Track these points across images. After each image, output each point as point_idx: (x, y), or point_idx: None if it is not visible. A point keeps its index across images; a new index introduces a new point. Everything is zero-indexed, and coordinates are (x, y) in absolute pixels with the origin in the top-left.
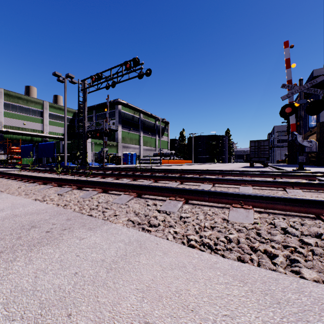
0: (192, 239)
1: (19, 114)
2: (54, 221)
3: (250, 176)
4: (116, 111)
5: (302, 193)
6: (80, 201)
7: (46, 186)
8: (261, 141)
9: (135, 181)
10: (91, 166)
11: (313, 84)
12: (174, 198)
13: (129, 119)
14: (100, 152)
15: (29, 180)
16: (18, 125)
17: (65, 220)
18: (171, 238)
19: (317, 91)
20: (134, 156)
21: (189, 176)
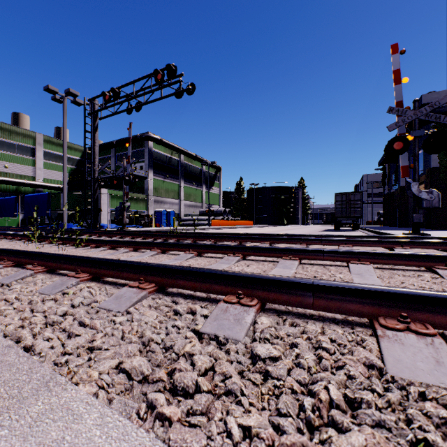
0: None
1: None
2: None
3: (351, 244)
4: (145, 149)
5: None
6: (33, 302)
7: None
8: (350, 194)
9: (164, 255)
10: (104, 230)
11: (434, 108)
12: (236, 299)
13: (164, 162)
14: (118, 208)
15: None
16: None
17: None
18: None
19: (439, 118)
20: (171, 215)
21: (256, 246)
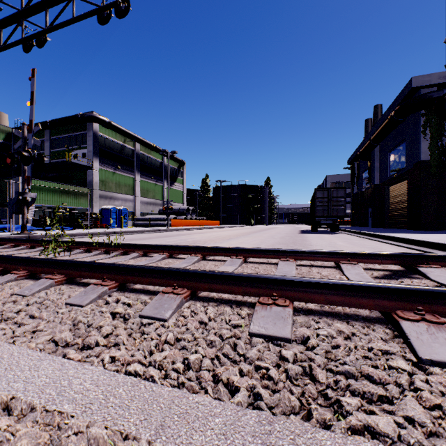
0: None
1: None
2: None
3: None
4: (89, 133)
5: None
6: None
7: None
8: (333, 189)
9: None
10: None
11: None
12: None
13: (115, 150)
14: (13, 200)
15: None
16: None
17: None
18: None
19: None
20: (123, 214)
21: None
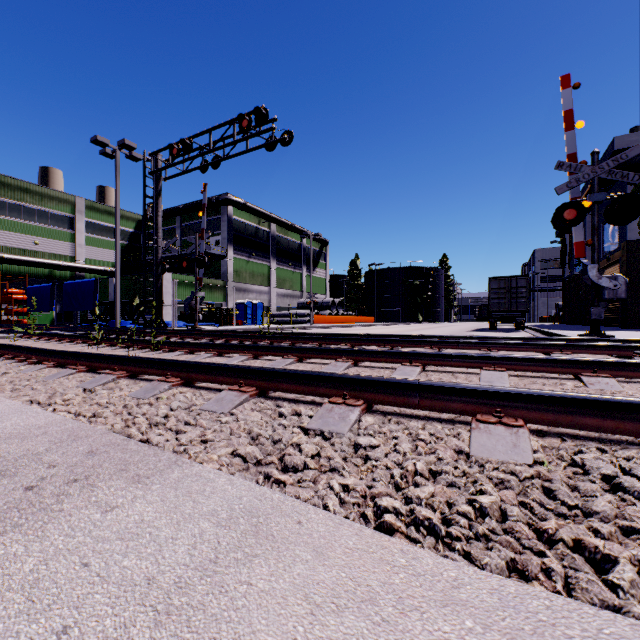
0: (387, 509)
1: (25, 222)
2: (56, 458)
3: (496, 348)
4: (223, 217)
5: (619, 386)
6: (130, 405)
7: (62, 371)
8: (511, 278)
9: (257, 360)
10: (171, 329)
11: (619, 163)
12: (342, 400)
13: (249, 235)
14: (189, 299)
15: (28, 358)
16: (24, 246)
17: (81, 456)
18: (336, 506)
19: (627, 176)
20: (259, 309)
21: (371, 350)
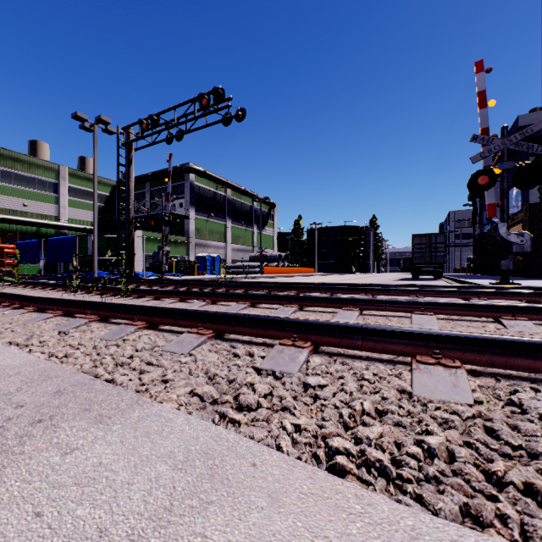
0: (338, 450)
1: (15, 187)
2: (25, 398)
3: (422, 295)
4: (186, 183)
5: (536, 328)
6: (99, 347)
7: (41, 315)
8: (431, 235)
9: (215, 306)
10: (140, 278)
11: (525, 136)
12: (291, 342)
13: (208, 198)
14: (156, 253)
15: (13, 303)
16: (15, 207)
17: (49, 396)
18: (289, 446)
19: (532, 147)
20: (216, 261)
21: (314, 296)
